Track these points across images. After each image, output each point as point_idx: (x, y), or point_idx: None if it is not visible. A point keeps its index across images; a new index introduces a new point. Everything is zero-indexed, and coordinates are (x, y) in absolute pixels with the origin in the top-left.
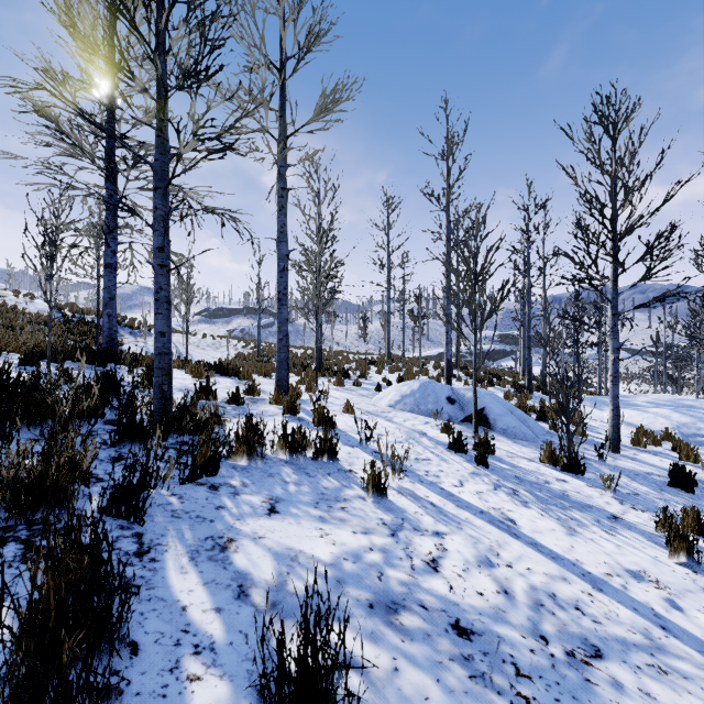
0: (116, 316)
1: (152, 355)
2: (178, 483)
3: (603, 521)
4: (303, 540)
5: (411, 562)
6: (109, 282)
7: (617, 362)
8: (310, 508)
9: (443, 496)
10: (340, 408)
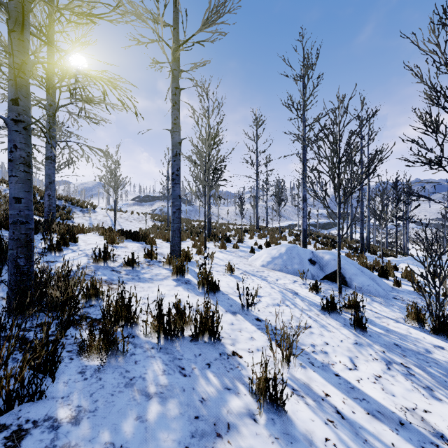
0: (54, 196)
1: (83, 226)
2: None
3: None
4: None
5: None
6: (49, 170)
7: None
8: None
9: (344, 391)
10: (223, 269)
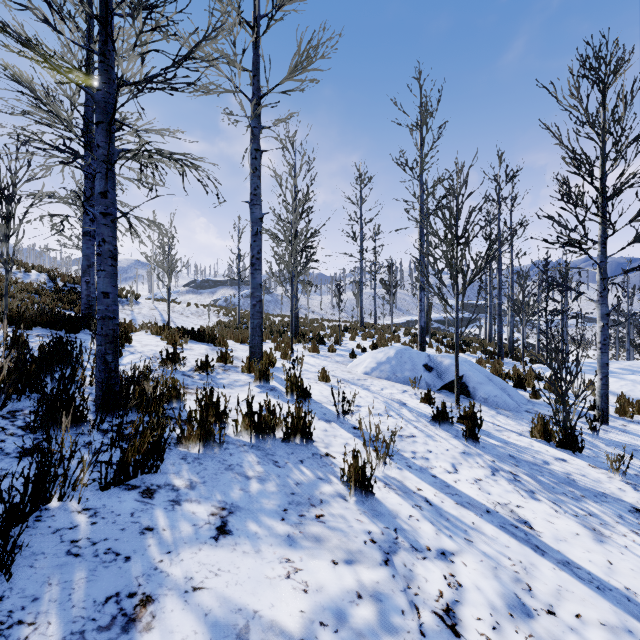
0: (94, 283)
1: (130, 322)
2: (100, 487)
3: (627, 517)
4: (259, 588)
5: (419, 619)
6: (87, 249)
7: (606, 329)
8: (275, 521)
9: (438, 488)
10: (315, 376)
